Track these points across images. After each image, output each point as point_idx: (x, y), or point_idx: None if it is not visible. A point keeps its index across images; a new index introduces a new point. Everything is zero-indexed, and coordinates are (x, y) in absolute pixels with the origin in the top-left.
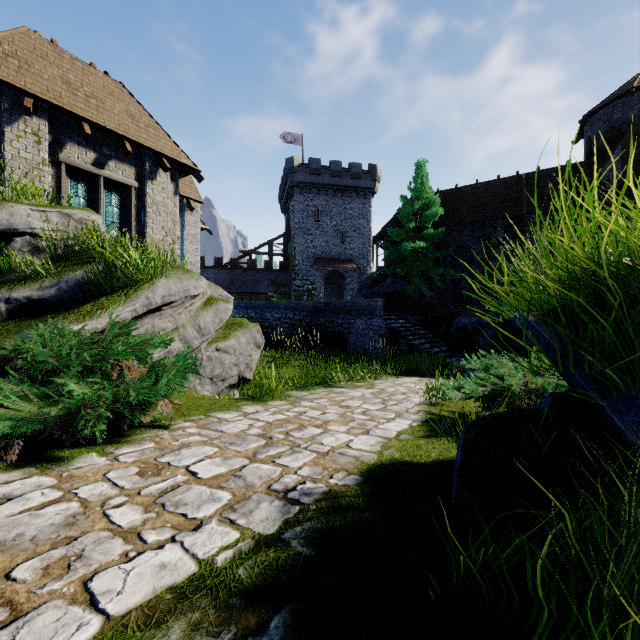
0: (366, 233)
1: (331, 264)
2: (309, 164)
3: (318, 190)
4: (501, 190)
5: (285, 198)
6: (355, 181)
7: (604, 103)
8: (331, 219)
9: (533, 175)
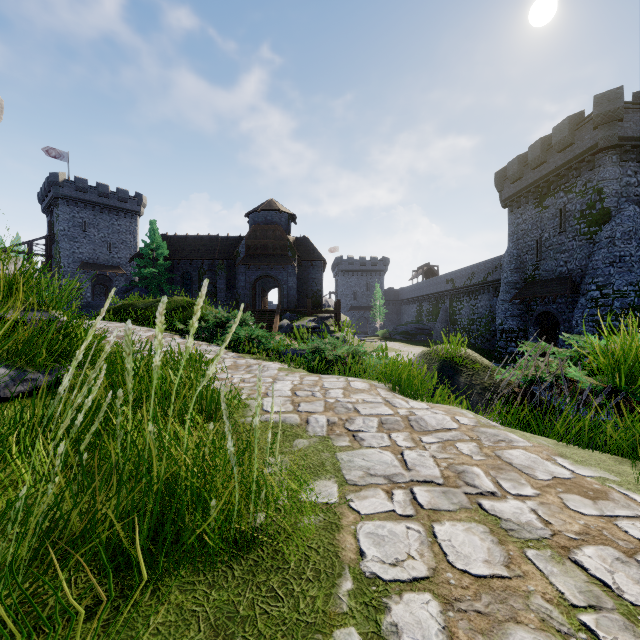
0: (133, 246)
1: (99, 269)
2: (76, 182)
3: (85, 205)
4: (208, 243)
5: (48, 203)
6: (122, 203)
7: (252, 211)
8: (99, 231)
9: (224, 238)
